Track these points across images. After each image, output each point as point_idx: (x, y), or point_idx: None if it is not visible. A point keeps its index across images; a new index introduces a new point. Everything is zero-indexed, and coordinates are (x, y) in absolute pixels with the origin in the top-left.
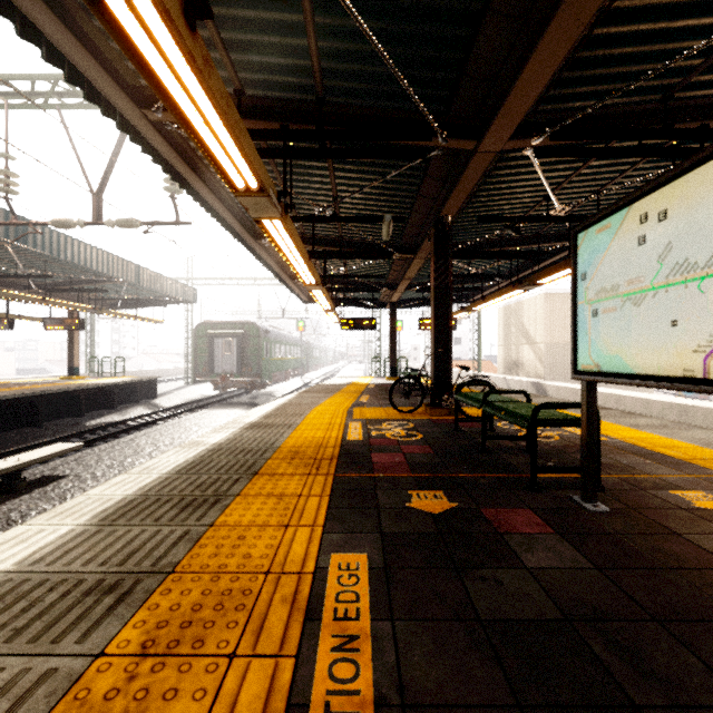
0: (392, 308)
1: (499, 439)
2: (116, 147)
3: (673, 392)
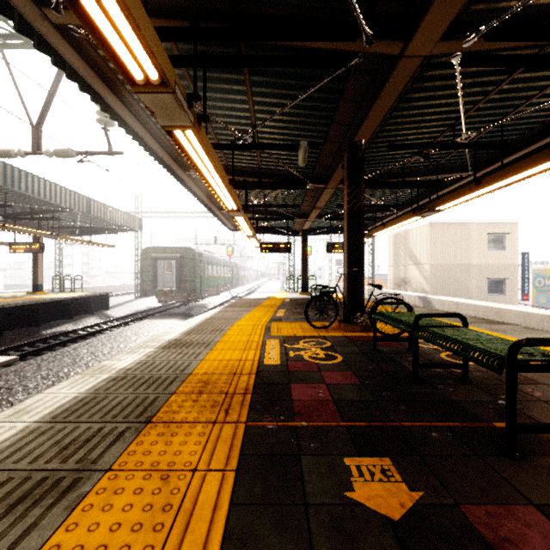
0: (304, 234)
1: (433, 367)
2: (54, 83)
3: (530, 304)
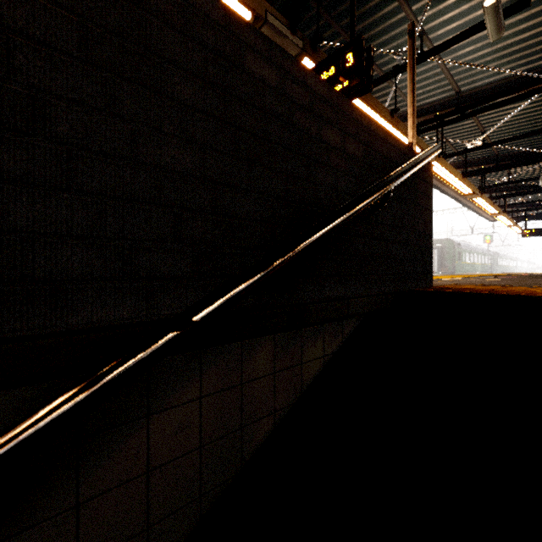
0: None
1: None
2: None
3: None
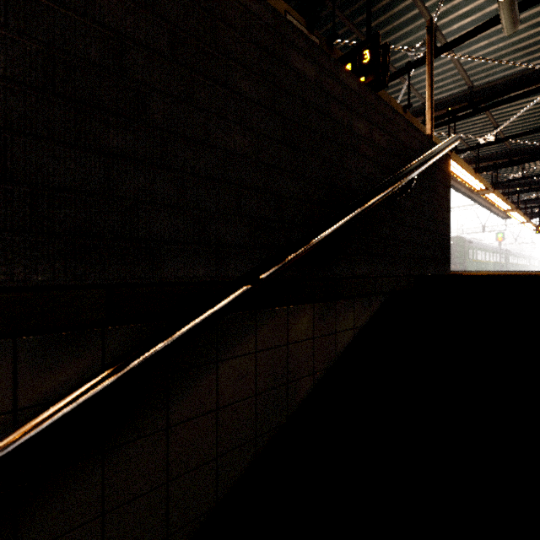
0: None
1: None
2: None
3: None
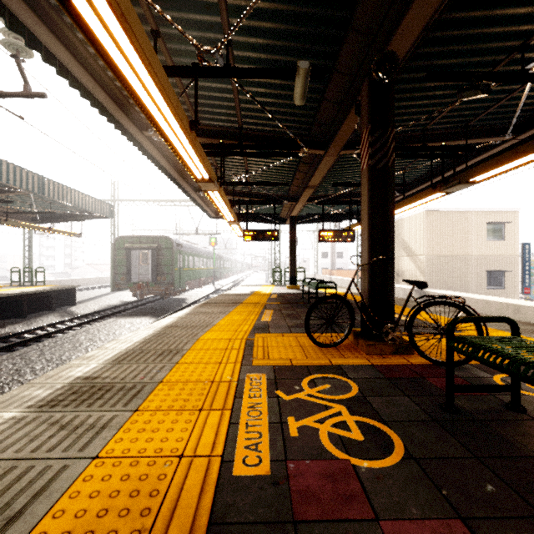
0: (292, 221)
1: None
2: None
3: (522, 296)
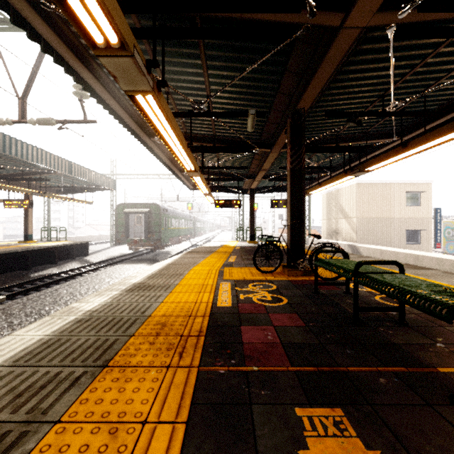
0: (252, 192)
1: (372, 311)
2: (37, 61)
3: (440, 251)
